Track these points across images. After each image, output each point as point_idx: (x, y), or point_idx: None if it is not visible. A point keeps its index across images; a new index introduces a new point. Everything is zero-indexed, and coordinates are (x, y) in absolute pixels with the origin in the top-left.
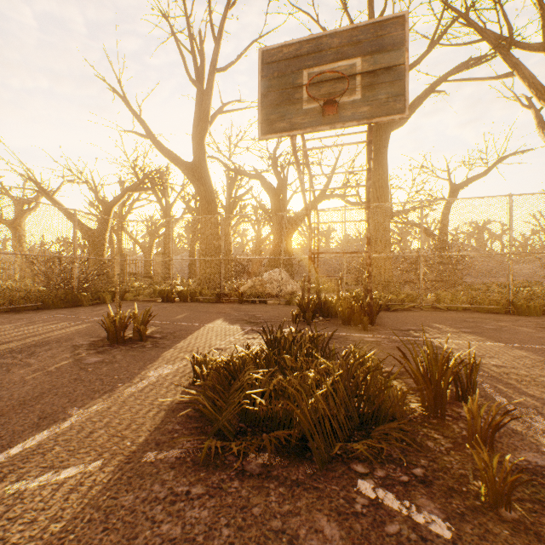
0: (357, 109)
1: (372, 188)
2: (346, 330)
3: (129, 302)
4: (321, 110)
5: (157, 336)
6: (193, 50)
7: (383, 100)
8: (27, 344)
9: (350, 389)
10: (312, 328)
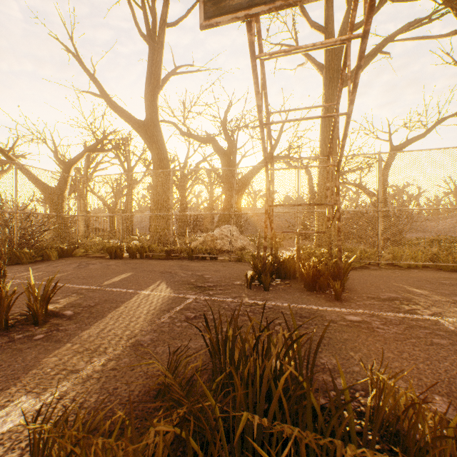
0: None
1: (322, 145)
2: (314, 300)
3: (76, 259)
4: None
5: (66, 314)
6: (144, 5)
7: None
8: None
9: None
10: (272, 296)
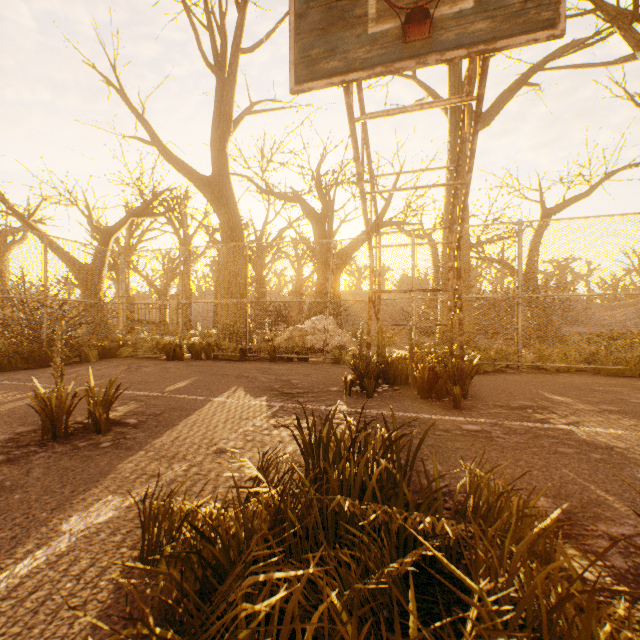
0: (466, 26)
1: (447, 209)
2: (427, 409)
3: (122, 360)
4: (400, 33)
5: (129, 422)
6: (210, 24)
7: (516, 5)
8: None
9: (512, 619)
10: (376, 404)
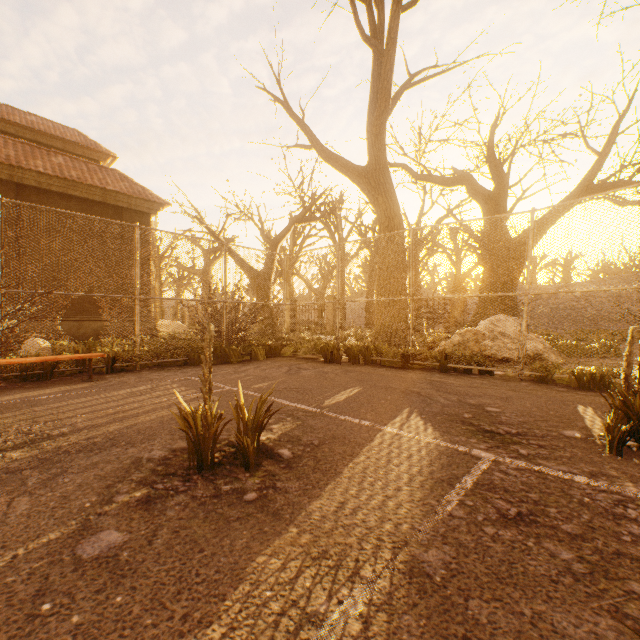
0: None
1: None
2: None
3: (284, 360)
4: None
5: (282, 455)
6: None
7: None
8: (88, 441)
9: None
10: None
